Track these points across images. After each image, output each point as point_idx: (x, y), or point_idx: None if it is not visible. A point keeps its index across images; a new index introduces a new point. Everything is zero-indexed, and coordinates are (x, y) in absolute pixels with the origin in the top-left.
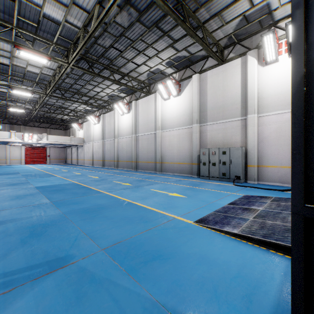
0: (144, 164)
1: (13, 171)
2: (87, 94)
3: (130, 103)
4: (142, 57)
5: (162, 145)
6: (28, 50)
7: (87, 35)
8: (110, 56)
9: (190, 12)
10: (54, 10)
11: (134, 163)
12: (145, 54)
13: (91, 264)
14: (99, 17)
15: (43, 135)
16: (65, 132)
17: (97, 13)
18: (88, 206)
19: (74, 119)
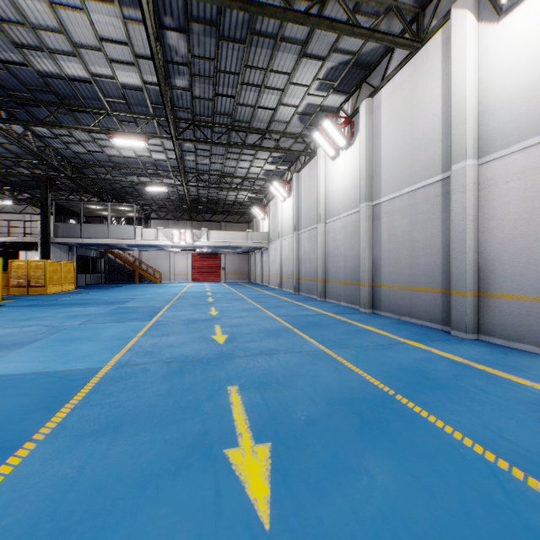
0: (400, 295)
1: (131, 297)
2: (252, 125)
3: (355, 115)
4: None
5: (483, 222)
6: None
7: None
8: None
9: None
10: None
11: (364, 289)
12: None
13: None
14: None
15: (202, 231)
16: (249, 226)
17: None
18: None
19: (256, 201)
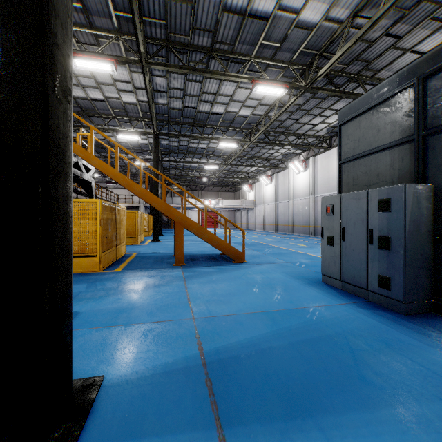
0: None
1: None
2: (260, 157)
3: (307, 160)
4: (319, 118)
5: None
6: (225, 141)
7: (268, 122)
8: (286, 125)
9: (366, 79)
10: (245, 111)
11: (311, 228)
12: (322, 115)
13: (285, 264)
14: (279, 111)
15: (219, 199)
16: (235, 194)
17: (277, 105)
18: (275, 252)
19: (244, 180)
